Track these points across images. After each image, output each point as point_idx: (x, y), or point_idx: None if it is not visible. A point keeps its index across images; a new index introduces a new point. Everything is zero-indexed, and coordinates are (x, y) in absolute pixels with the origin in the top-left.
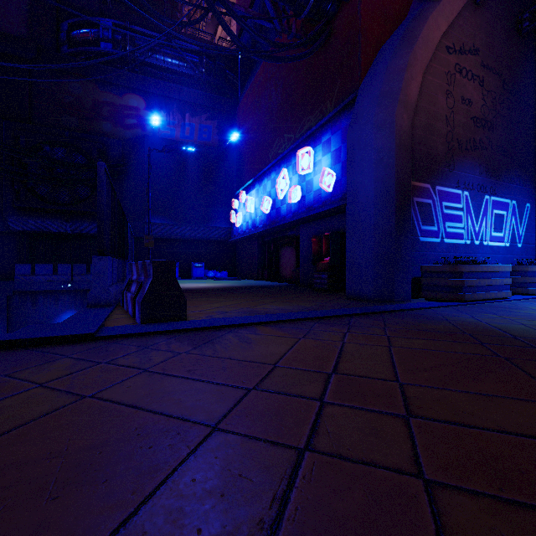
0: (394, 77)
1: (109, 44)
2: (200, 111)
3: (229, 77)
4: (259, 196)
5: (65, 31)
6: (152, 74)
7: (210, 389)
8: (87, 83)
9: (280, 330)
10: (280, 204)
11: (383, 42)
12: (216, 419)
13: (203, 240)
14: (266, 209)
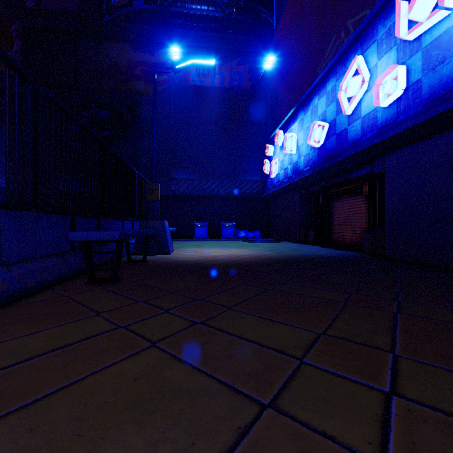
0: None
1: (140, 1)
2: (231, 57)
3: (262, 14)
4: (303, 127)
5: (105, 1)
6: (182, 28)
7: None
8: (122, 46)
9: None
10: (345, 124)
11: None
12: None
13: (233, 197)
14: (317, 142)
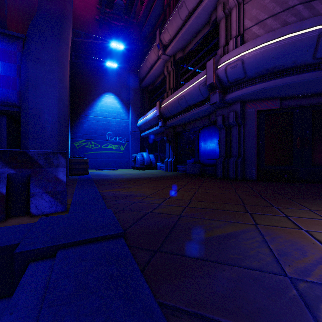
0: (64, 57)
1: None
2: None
3: None
4: None
5: None
6: None
7: (179, 193)
8: None
9: (115, 189)
10: None
11: (16, 2)
12: (193, 192)
13: None
14: None
